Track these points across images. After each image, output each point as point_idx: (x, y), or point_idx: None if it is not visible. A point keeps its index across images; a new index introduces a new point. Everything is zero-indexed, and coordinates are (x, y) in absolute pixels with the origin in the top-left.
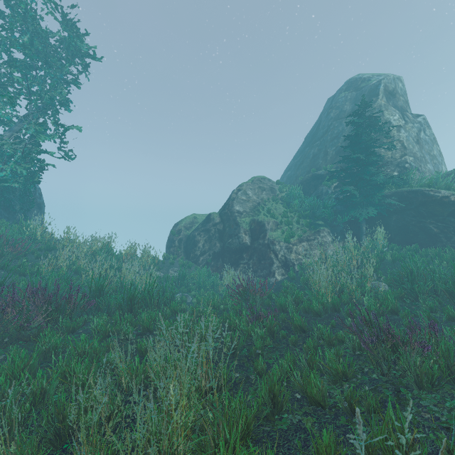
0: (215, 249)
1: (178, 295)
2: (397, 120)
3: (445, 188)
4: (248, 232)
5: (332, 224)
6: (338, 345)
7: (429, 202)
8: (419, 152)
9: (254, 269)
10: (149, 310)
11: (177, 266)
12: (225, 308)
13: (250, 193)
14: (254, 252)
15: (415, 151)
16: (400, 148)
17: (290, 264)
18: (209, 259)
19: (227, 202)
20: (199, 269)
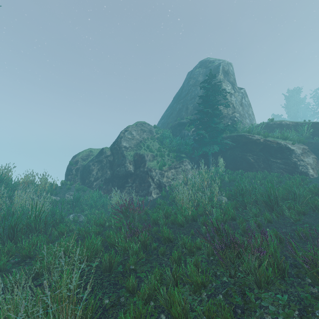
0: (106, 175)
1: (71, 215)
2: (230, 89)
3: (257, 134)
4: (132, 162)
5: (191, 156)
6: (197, 251)
7: (249, 142)
8: (242, 111)
9: (137, 190)
10: (34, 235)
11: (73, 191)
12: (110, 225)
13: (134, 133)
14: (136, 178)
15: (240, 110)
16: (232, 107)
17: (163, 185)
18: (101, 183)
19: (117, 140)
20: (92, 193)
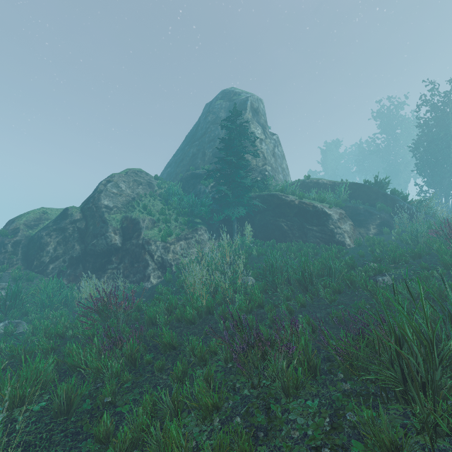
0: (72, 253)
1: (0, 325)
2: (260, 134)
3: (291, 194)
4: (119, 230)
5: (209, 222)
6: (211, 358)
7: (282, 204)
8: (274, 164)
9: (126, 274)
10: None
11: (7, 281)
12: (75, 335)
13: (123, 186)
14: (125, 254)
15: (272, 163)
16: (262, 158)
17: (167, 264)
18: (63, 266)
19: (92, 195)
20: (44, 282)
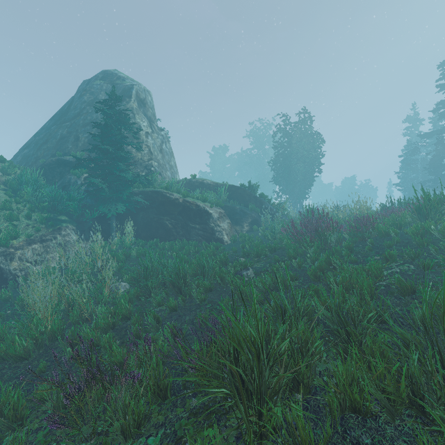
0: None
1: None
2: (146, 127)
3: (177, 192)
4: None
5: (79, 220)
6: (38, 408)
7: (167, 202)
8: (162, 160)
9: None
10: None
11: None
12: None
13: None
14: None
15: (159, 158)
16: (148, 152)
17: (10, 276)
18: None
19: None
20: None
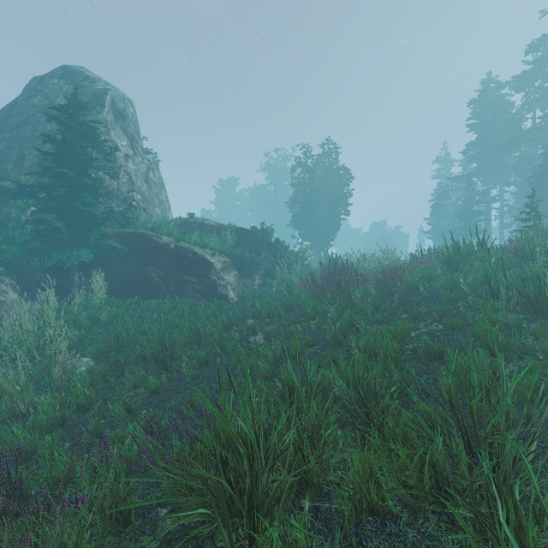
0: None
1: None
2: (125, 147)
3: (168, 234)
4: None
5: (22, 271)
6: None
7: (153, 248)
8: (148, 192)
9: None
10: None
11: None
12: None
13: None
14: None
15: (144, 190)
16: (128, 181)
17: None
18: None
19: None
20: None
